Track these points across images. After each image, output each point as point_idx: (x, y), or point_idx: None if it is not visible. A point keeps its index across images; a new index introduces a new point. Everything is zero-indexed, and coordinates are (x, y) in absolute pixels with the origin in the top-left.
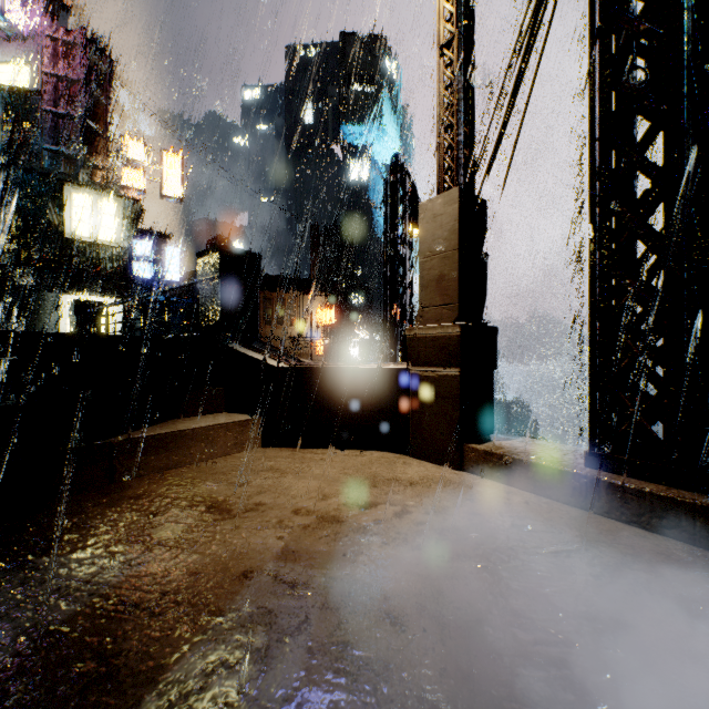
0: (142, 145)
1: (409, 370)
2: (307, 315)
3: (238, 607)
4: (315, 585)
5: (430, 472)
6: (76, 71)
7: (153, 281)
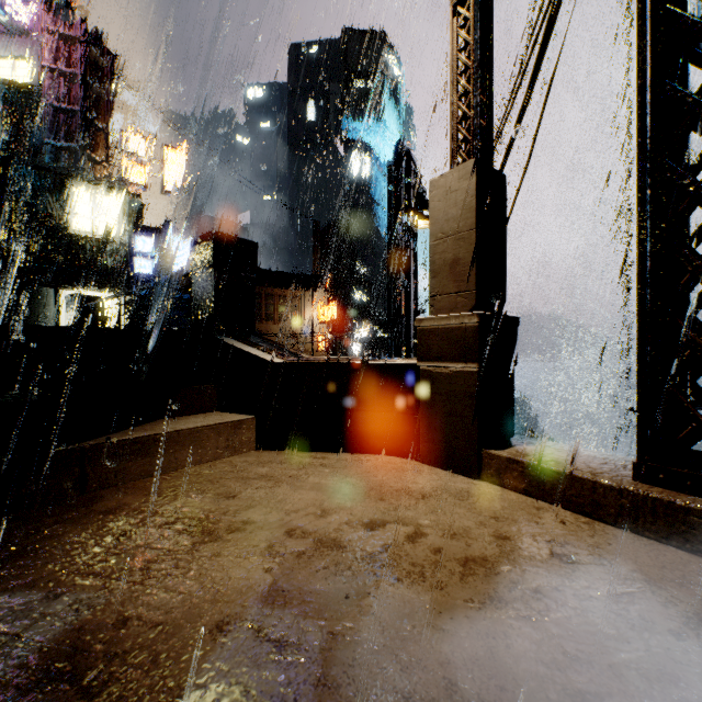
0: (143, 140)
1: (418, 366)
2: (309, 311)
3: (205, 682)
4: (308, 645)
5: (444, 481)
6: (77, 65)
7: (156, 278)
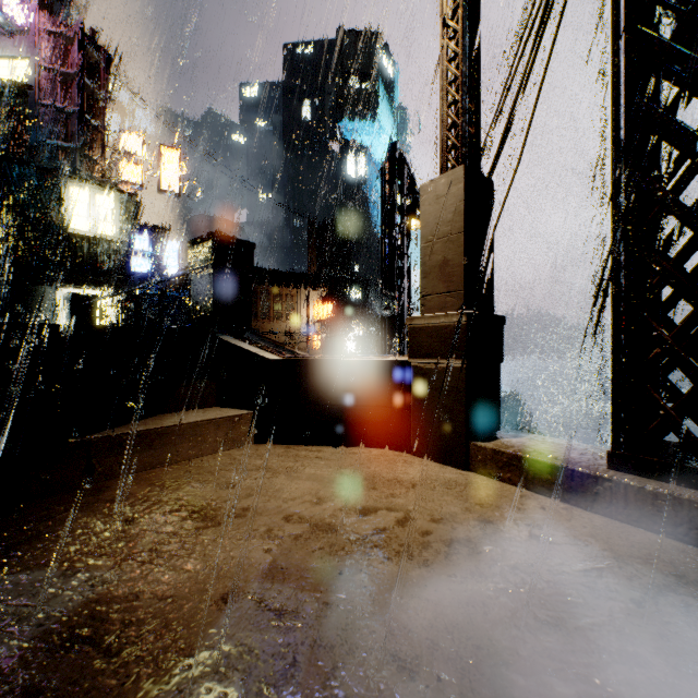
0: (140, 140)
1: (410, 362)
2: (304, 309)
3: (213, 644)
4: (305, 613)
5: (433, 472)
6: (74, 65)
7: (152, 276)
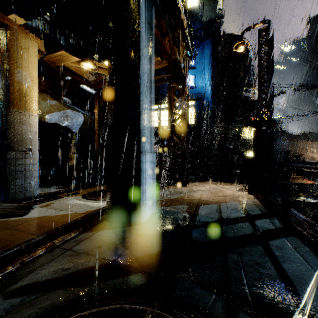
0: None
1: None
2: None
3: None
4: None
5: None
6: None
7: None
